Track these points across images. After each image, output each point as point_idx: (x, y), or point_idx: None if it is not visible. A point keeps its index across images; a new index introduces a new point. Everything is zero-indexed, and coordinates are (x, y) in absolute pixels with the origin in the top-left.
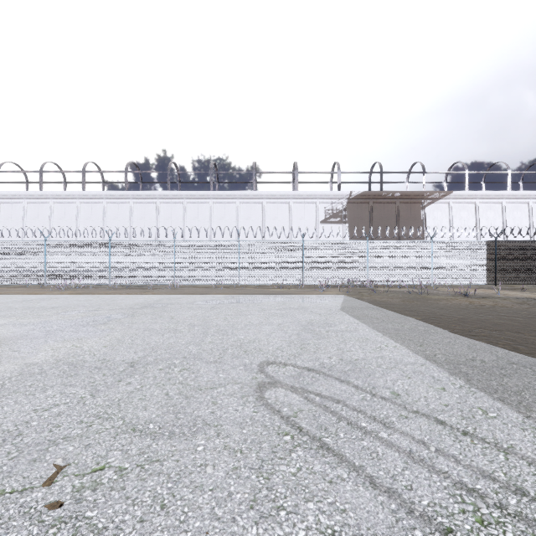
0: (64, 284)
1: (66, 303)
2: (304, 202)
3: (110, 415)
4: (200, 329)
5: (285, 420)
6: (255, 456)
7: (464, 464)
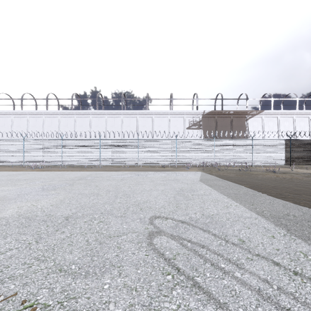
0: (34, 165)
1: (33, 177)
2: (176, 116)
3: (46, 258)
4: (113, 193)
5: (167, 262)
6: (146, 294)
7: (301, 301)
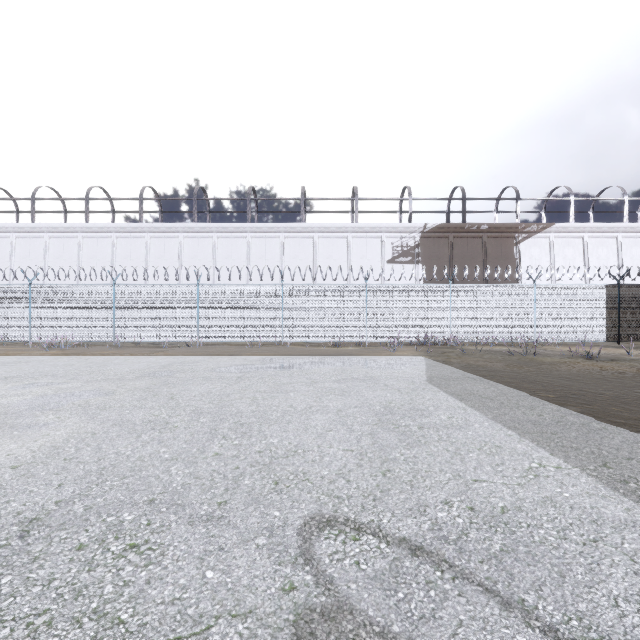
0: (53, 341)
1: (32, 370)
2: (366, 236)
3: None
4: (207, 422)
5: None
6: None
7: None
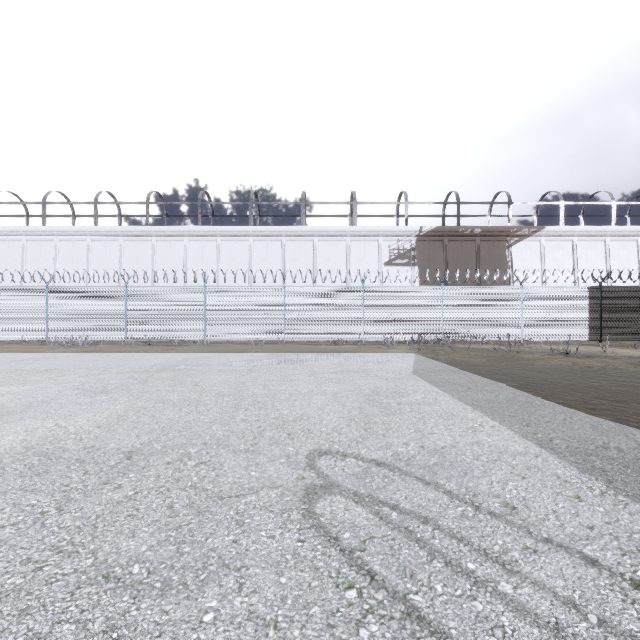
0: (69, 340)
1: (65, 364)
2: (364, 239)
3: (77, 547)
4: (231, 400)
5: (346, 558)
6: (299, 637)
7: None
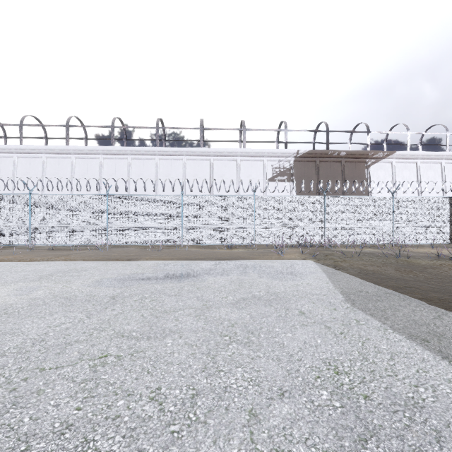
0: None
1: None
2: (251, 159)
3: None
4: None
5: None
6: None
7: None
